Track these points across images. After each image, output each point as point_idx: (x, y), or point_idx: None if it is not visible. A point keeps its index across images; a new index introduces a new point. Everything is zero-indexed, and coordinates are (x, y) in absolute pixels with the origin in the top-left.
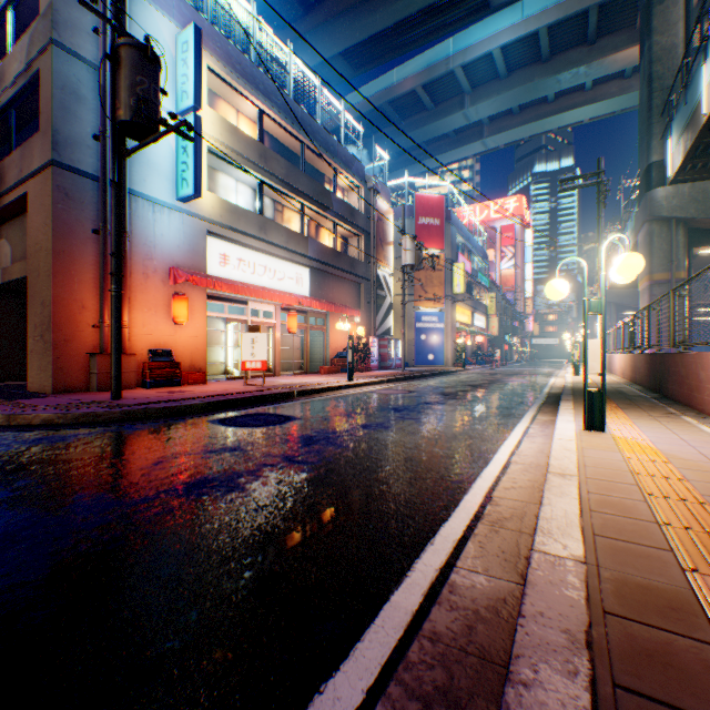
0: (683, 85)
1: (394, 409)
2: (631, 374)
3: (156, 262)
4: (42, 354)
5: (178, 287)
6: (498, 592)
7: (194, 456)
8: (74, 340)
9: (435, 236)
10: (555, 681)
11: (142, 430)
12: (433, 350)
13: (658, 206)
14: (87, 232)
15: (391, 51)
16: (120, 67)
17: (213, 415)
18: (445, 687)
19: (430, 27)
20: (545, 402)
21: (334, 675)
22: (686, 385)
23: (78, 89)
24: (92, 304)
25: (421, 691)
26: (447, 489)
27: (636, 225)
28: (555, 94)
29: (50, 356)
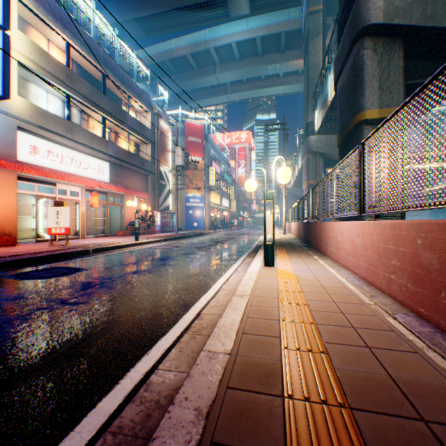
0: (321, 84)
1: (161, 259)
2: (298, 233)
3: None
4: None
5: None
6: (179, 383)
7: None
8: None
9: (198, 149)
10: None
11: None
12: (197, 220)
13: (311, 145)
14: None
15: (170, 27)
16: None
17: (11, 271)
18: None
19: (196, 18)
20: (253, 250)
21: None
22: (317, 239)
23: None
24: None
25: None
26: (174, 312)
27: (302, 154)
28: (265, 76)
29: None
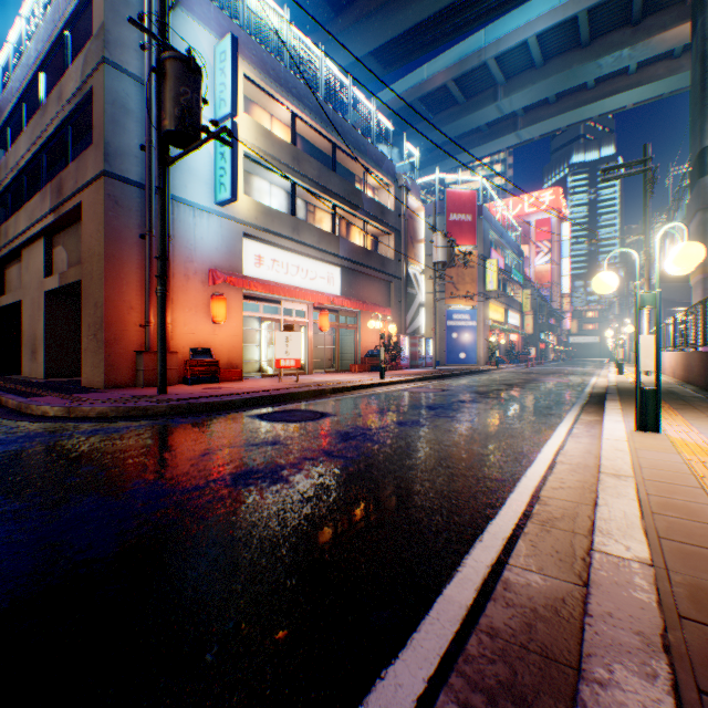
0: None
1: (428, 407)
2: (683, 373)
3: (197, 264)
4: (95, 352)
5: (216, 288)
6: (556, 592)
7: (237, 449)
8: (123, 338)
9: (467, 233)
10: (633, 683)
11: (187, 424)
12: (464, 348)
13: None
14: (134, 237)
15: (421, 47)
16: (165, 79)
17: (251, 410)
18: (508, 682)
19: (462, 19)
20: (587, 401)
21: (393, 662)
22: None
23: (126, 103)
24: (139, 305)
25: (483, 684)
26: (491, 487)
27: (687, 215)
28: (595, 80)
29: (102, 354)
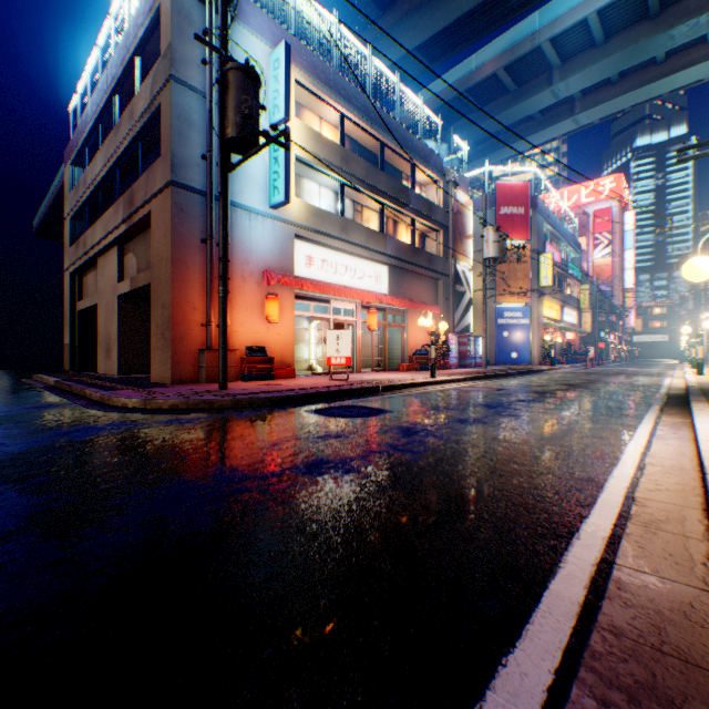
0: None
1: (486, 406)
2: None
3: (252, 266)
4: (163, 350)
5: (269, 289)
6: (679, 596)
7: (303, 440)
8: (187, 337)
9: (518, 226)
10: None
11: (251, 417)
12: (516, 347)
13: None
14: (197, 242)
15: (469, 37)
16: (227, 90)
17: (308, 406)
18: (647, 683)
19: (514, 3)
20: (666, 403)
21: (511, 651)
22: None
23: (190, 116)
24: (201, 306)
25: (619, 682)
26: (576, 486)
27: None
28: (665, 53)
29: (169, 352)
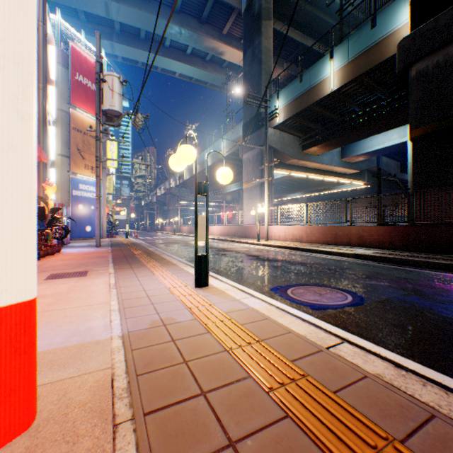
0: (301, 71)
1: None
2: (338, 239)
3: None
4: None
5: None
6: None
7: None
8: None
9: (94, 102)
10: None
11: None
12: (92, 221)
13: (269, 139)
14: None
15: None
16: None
17: None
18: None
19: None
20: None
21: None
22: None
23: None
24: None
25: None
26: None
27: (245, 148)
28: (170, 44)
29: None
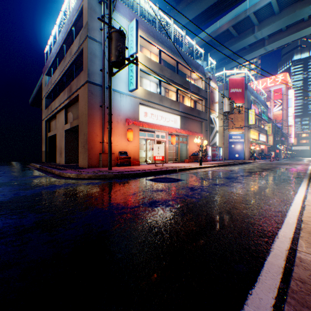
0: None
1: (226, 178)
2: None
3: (121, 117)
4: (84, 153)
5: (128, 126)
6: None
7: (146, 192)
8: (94, 147)
9: (239, 97)
10: None
11: (122, 182)
12: (237, 152)
13: None
14: (98, 107)
15: (216, 13)
16: (112, 40)
17: (146, 177)
18: None
19: None
20: None
21: (253, 287)
22: None
23: (95, 53)
24: (100, 134)
25: (307, 304)
26: (273, 214)
27: None
28: (308, 16)
29: (86, 154)
